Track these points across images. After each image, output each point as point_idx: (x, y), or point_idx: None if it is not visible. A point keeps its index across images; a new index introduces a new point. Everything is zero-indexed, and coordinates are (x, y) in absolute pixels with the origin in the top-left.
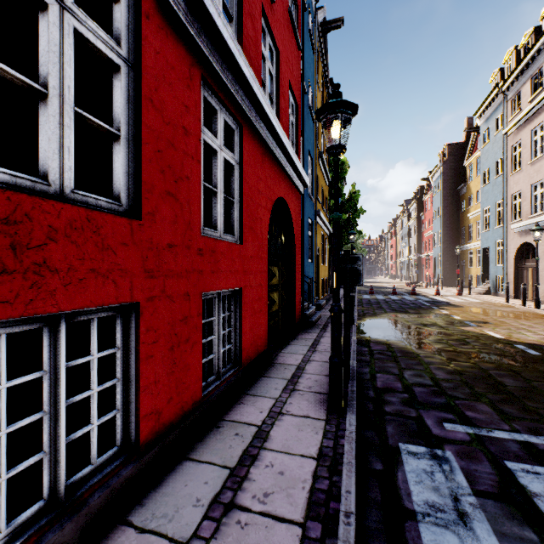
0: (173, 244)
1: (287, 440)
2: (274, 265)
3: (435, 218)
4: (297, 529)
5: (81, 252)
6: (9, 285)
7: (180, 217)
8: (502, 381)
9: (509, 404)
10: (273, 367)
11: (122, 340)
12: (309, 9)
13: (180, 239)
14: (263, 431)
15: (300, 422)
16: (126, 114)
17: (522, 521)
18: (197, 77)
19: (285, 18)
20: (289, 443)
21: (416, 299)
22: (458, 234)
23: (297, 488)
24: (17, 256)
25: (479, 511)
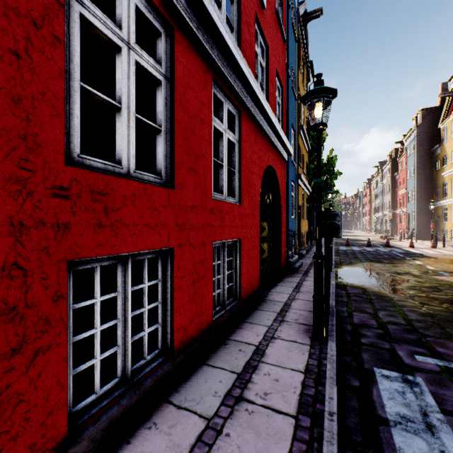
0: (194, 205)
1: (280, 357)
2: (264, 221)
3: (409, 178)
4: (291, 420)
5: (140, 213)
6: (103, 234)
7: (199, 185)
8: None
9: None
10: (264, 303)
11: (162, 274)
12: (292, 6)
13: (199, 202)
14: (260, 349)
15: (289, 345)
16: (164, 114)
17: None
18: (210, 80)
19: (273, 19)
20: (281, 359)
21: (390, 251)
22: (432, 191)
23: (290, 391)
24: (107, 216)
25: (446, 425)
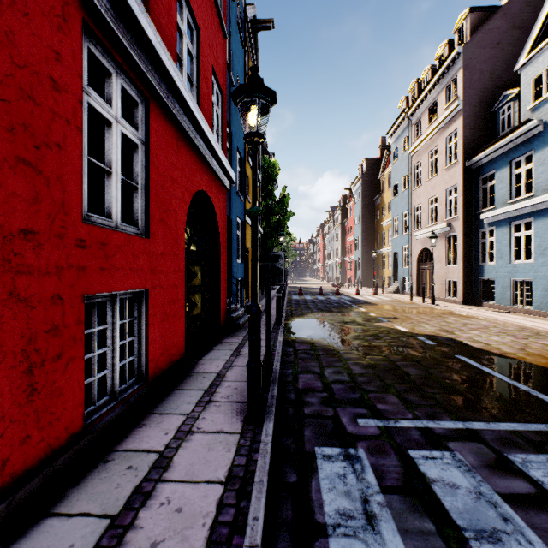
0: (32, 230)
1: (193, 465)
2: (195, 264)
3: (356, 225)
4: None
5: None
6: None
7: (45, 195)
8: (407, 371)
9: (412, 392)
10: (189, 377)
11: None
12: (238, 1)
13: (45, 224)
14: (165, 458)
15: (211, 439)
16: None
17: (422, 512)
18: (76, 21)
19: None
20: (195, 468)
21: (340, 299)
22: (374, 239)
23: (197, 526)
24: None
25: (386, 509)
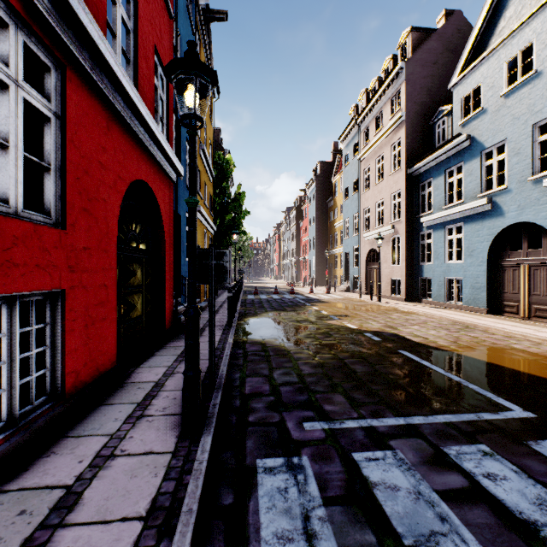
0: None
1: (108, 499)
2: (134, 262)
3: (311, 226)
4: None
5: None
6: None
7: None
8: (354, 368)
9: (358, 390)
10: (122, 389)
11: None
12: None
13: None
14: (74, 493)
15: (137, 463)
16: None
17: (364, 522)
18: None
19: None
20: (110, 503)
21: (294, 298)
22: (328, 240)
23: None
24: None
25: (327, 525)
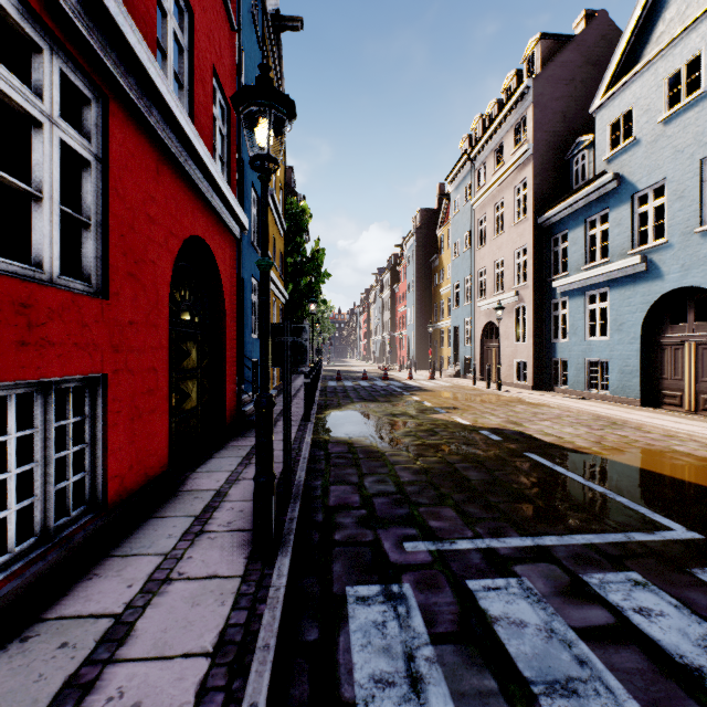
0: None
1: (166, 631)
2: (188, 339)
3: (409, 292)
4: None
5: None
6: None
7: None
8: (468, 475)
9: (473, 502)
10: (175, 499)
11: None
12: None
13: None
14: (124, 624)
15: (199, 589)
16: None
17: (482, 665)
18: None
19: None
20: (168, 636)
21: (389, 385)
22: (431, 310)
23: None
24: None
25: (437, 667)
